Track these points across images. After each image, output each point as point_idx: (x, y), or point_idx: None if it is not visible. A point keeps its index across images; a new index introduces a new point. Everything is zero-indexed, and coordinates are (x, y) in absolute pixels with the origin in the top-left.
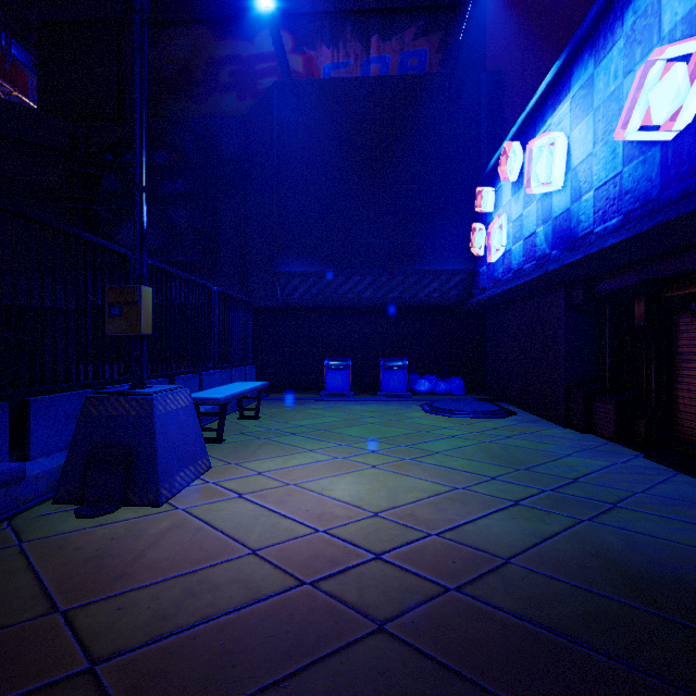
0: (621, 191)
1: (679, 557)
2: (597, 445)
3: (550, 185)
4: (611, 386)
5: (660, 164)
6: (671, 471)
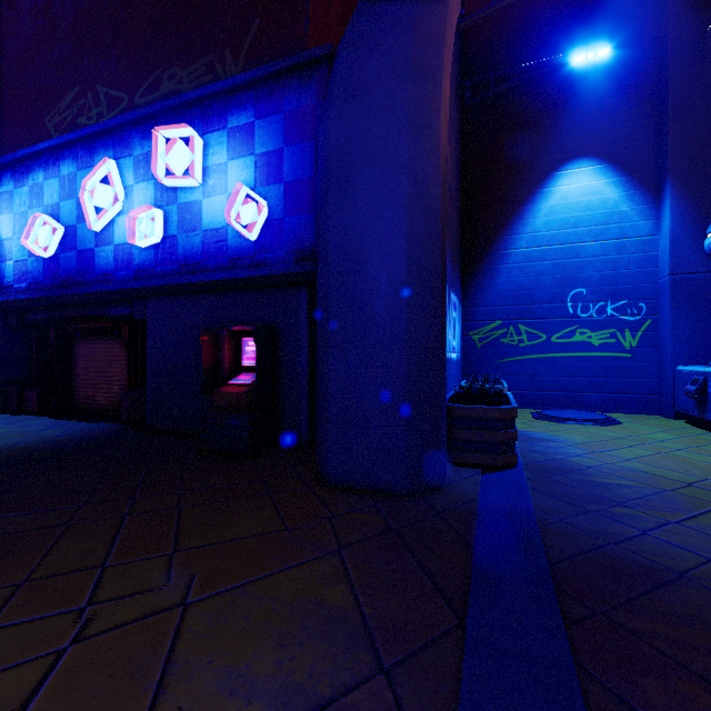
0: (28, 270)
1: (33, 441)
2: (24, 418)
3: None
4: (38, 381)
5: (44, 267)
6: (61, 421)
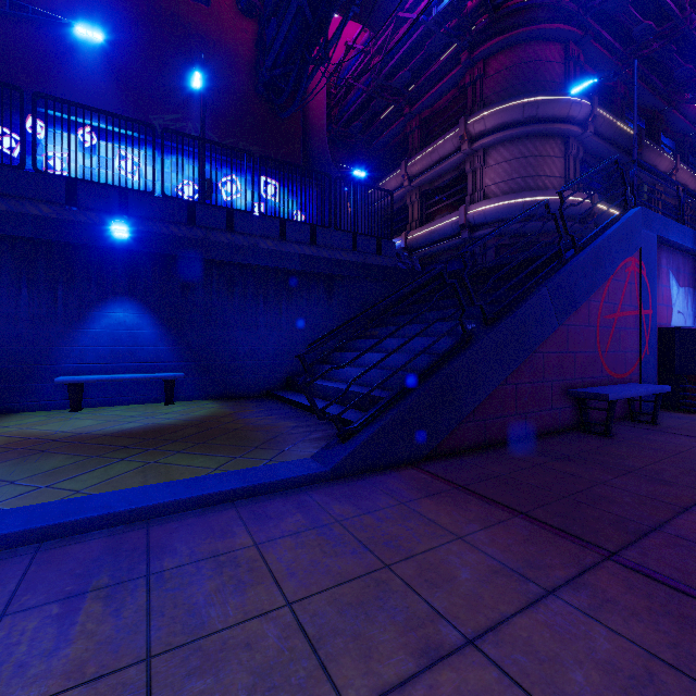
0: None
1: None
2: None
3: (136, 178)
4: None
5: None
6: None
